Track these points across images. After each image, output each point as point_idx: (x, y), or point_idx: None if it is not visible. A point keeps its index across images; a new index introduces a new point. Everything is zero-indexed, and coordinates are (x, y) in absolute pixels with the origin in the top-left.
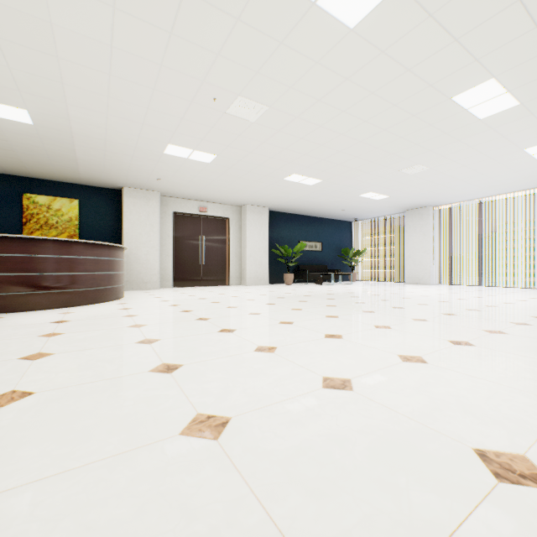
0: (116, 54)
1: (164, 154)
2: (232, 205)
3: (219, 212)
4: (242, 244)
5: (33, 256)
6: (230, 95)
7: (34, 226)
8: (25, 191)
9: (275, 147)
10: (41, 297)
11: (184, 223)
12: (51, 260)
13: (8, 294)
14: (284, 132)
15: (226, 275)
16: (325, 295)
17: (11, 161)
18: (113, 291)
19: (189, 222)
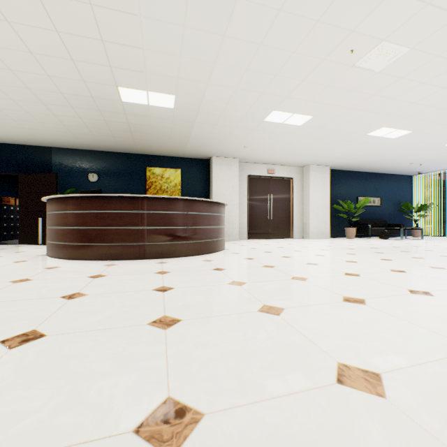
0: (278, 18)
1: (263, 122)
2: (295, 166)
3: (284, 173)
4: (304, 201)
5: (179, 213)
6: (372, 42)
7: (153, 191)
8: (147, 165)
9: (383, 98)
10: (183, 246)
11: (255, 184)
12: (189, 216)
13: (164, 243)
14: (406, 78)
15: (290, 229)
16: (427, 252)
17: (144, 143)
18: (222, 242)
19: (259, 183)
